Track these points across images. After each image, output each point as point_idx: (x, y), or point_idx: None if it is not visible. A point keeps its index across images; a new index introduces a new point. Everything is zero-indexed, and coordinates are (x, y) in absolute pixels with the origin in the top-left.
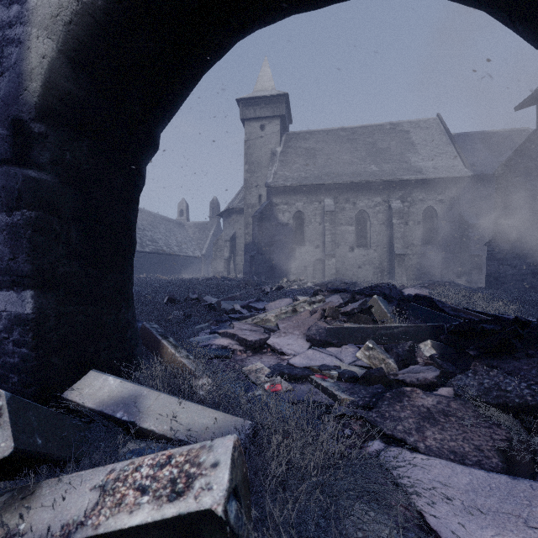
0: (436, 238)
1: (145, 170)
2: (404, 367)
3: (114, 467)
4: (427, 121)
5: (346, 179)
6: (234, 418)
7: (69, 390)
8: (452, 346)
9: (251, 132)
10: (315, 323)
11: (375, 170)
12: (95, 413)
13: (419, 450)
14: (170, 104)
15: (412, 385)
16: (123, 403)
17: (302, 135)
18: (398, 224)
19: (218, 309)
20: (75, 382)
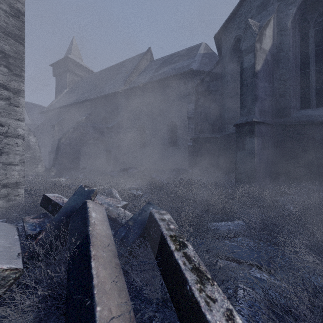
0: None
1: None
2: None
3: None
4: None
5: None
6: None
7: None
8: None
9: None
10: None
11: None
12: None
13: None
14: None
15: None
16: None
17: None
18: None
19: None
20: None
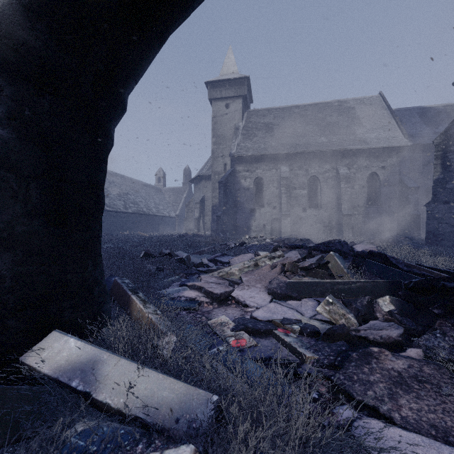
0: (379, 200)
1: (113, 131)
2: (363, 322)
3: None
4: (370, 98)
5: (300, 149)
6: (196, 390)
7: (27, 353)
8: (410, 302)
9: (218, 110)
10: (276, 277)
11: (325, 141)
12: (51, 380)
13: (394, 422)
14: (136, 65)
15: (375, 342)
16: (80, 369)
17: (261, 112)
18: (346, 188)
19: (187, 263)
20: (35, 344)
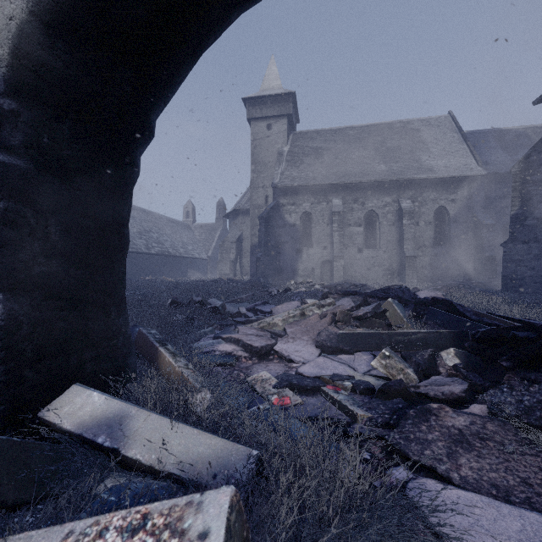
0: (448, 239)
1: (139, 160)
2: (425, 378)
3: (73, 528)
4: (438, 119)
5: (355, 179)
6: (235, 445)
7: (46, 408)
8: (478, 355)
9: (258, 132)
10: (325, 328)
11: (384, 169)
12: (74, 436)
13: (452, 482)
14: (165, 85)
15: (436, 399)
16: (106, 424)
17: (309, 135)
18: (409, 225)
19: (222, 313)
20: (54, 399)
